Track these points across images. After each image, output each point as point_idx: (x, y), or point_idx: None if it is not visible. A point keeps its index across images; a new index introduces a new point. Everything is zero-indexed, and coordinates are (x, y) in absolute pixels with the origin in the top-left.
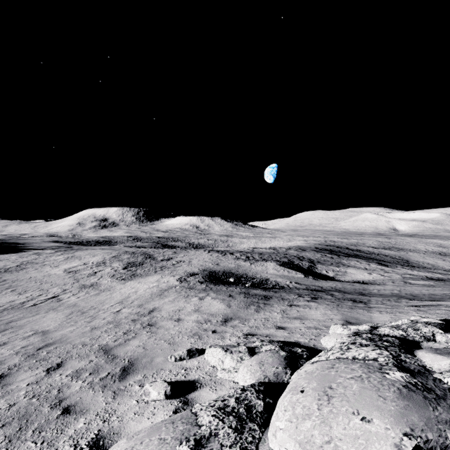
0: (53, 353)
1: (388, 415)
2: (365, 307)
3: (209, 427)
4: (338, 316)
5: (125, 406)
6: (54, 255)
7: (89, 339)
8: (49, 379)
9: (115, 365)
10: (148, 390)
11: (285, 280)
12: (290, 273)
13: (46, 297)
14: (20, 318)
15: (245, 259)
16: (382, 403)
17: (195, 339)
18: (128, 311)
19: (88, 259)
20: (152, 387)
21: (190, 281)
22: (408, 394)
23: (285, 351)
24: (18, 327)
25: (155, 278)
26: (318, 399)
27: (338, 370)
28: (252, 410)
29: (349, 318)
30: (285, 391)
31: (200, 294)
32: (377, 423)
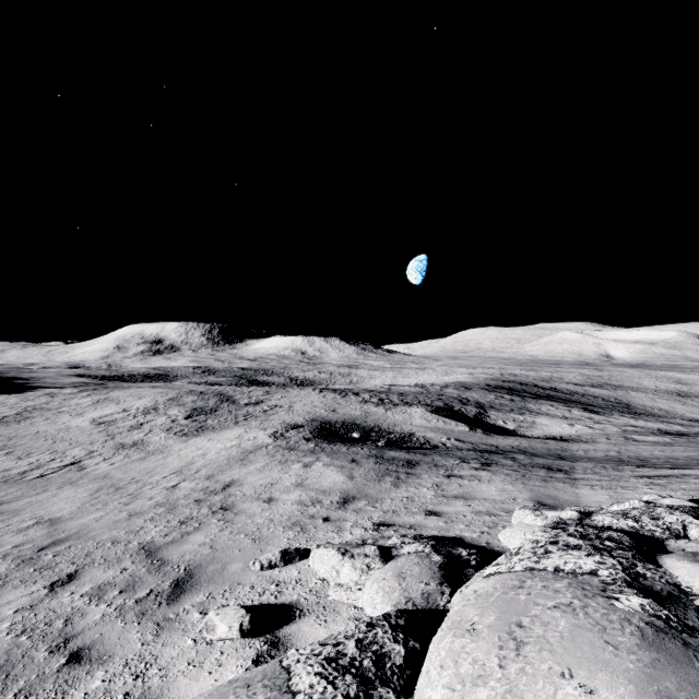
0: (63, 556)
1: (624, 679)
2: (568, 479)
3: (310, 697)
4: (525, 493)
5: (174, 648)
6: (77, 397)
7: (124, 532)
8: (52, 601)
9: (163, 577)
10: (212, 622)
11: (439, 435)
12: (448, 424)
13: (60, 463)
14: (16, 498)
15: (378, 402)
16: (613, 657)
17: (296, 532)
18: (190, 485)
19: (130, 402)
20: (220, 616)
21: (290, 438)
22: (657, 639)
23: (440, 555)
24: (12, 512)
25: (234, 433)
26: (500, 647)
27: (532, 593)
28: (385, 662)
29: (542, 496)
30: (442, 628)
31: (305, 459)
32: (606, 695)
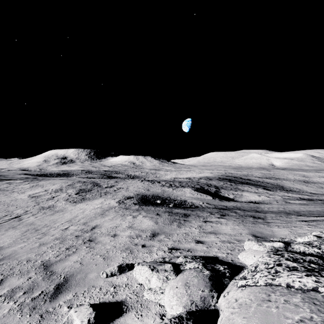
0: None
1: None
2: (265, 222)
3: None
4: (245, 230)
5: None
6: (22, 184)
7: (35, 255)
8: None
9: (50, 283)
10: (71, 317)
11: (198, 201)
12: (202, 196)
13: (10, 217)
14: None
15: (169, 186)
16: None
17: (127, 253)
18: (74, 228)
19: (48, 187)
20: (77, 313)
21: (126, 203)
22: None
23: (208, 270)
24: None
25: (99, 201)
26: None
27: (279, 306)
28: None
29: (254, 232)
30: None
31: (133, 213)
32: None
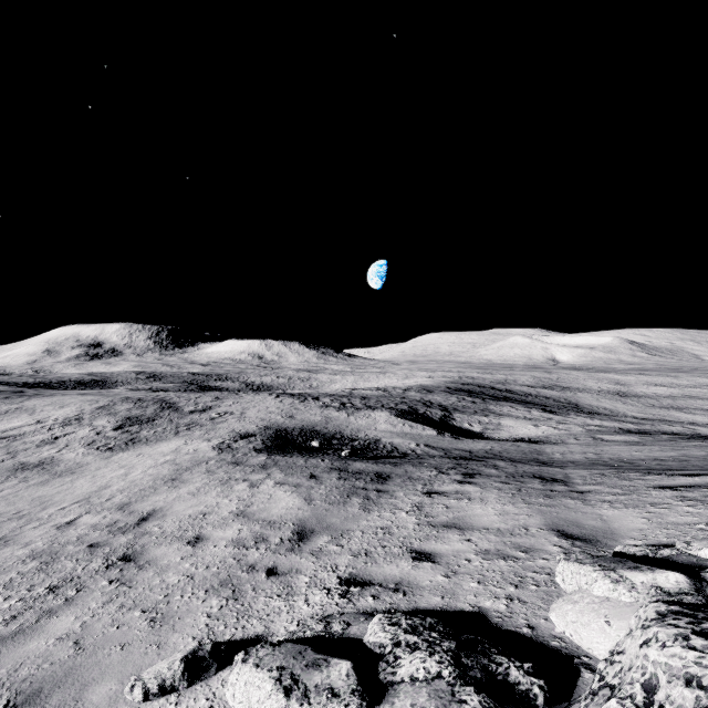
0: None
1: None
2: (573, 492)
3: None
4: (535, 517)
5: None
6: None
7: None
8: None
9: None
10: None
11: (407, 441)
12: (414, 428)
13: None
14: None
15: (339, 406)
16: None
17: (223, 599)
18: (93, 520)
19: (48, 412)
20: None
21: (237, 449)
22: None
23: (476, 690)
24: None
25: (171, 446)
26: None
27: None
28: None
29: (560, 523)
30: None
31: (252, 476)
32: None
